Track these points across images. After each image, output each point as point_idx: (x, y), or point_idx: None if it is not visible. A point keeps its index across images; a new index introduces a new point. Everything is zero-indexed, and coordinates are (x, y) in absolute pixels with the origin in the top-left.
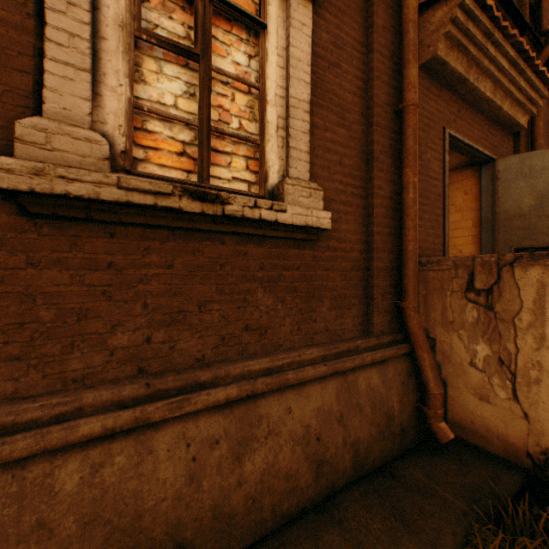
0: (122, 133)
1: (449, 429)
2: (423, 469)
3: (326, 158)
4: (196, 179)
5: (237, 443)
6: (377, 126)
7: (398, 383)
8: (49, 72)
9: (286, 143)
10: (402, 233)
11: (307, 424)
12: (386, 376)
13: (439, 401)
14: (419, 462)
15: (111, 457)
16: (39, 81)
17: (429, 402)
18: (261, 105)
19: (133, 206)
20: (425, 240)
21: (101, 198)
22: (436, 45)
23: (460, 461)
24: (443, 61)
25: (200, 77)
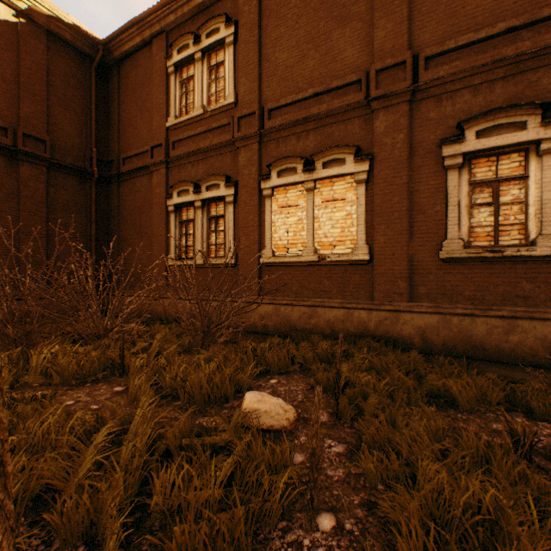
0: (466, 236)
1: None
2: None
3: None
4: (493, 243)
5: (505, 330)
6: None
7: None
8: (448, 228)
9: (540, 220)
10: None
11: (544, 335)
12: None
13: None
14: None
15: (464, 320)
16: (445, 230)
17: None
18: (524, 208)
19: (469, 257)
20: None
21: (461, 257)
22: None
23: None
24: None
25: (493, 210)
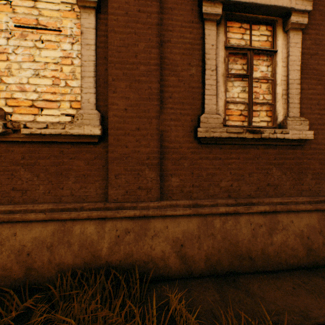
0: (222, 112)
1: None
2: None
3: (308, 103)
4: (244, 124)
5: (269, 228)
6: None
7: None
8: (206, 99)
9: (287, 101)
10: None
11: (301, 229)
12: None
13: None
14: None
15: (227, 221)
16: (202, 102)
17: None
18: (273, 87)
19: (229, 138)
20: None
21: (222, 137)
22: None
23: None
24: None
25: (248, 84)
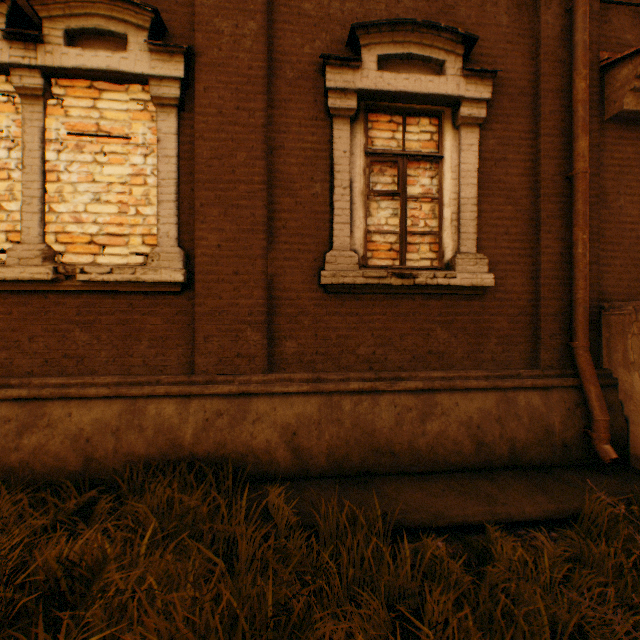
0: (361, 247)
1: (614, 452)
2: (579, 476)
3: (492, 232)
4: (397, 263)
5: (421, 413)
6: (544, 196)
7: (562, 408)
8: (335, 229)
9: (458, 230)
10: (571, 283)
11: (470, 415)
12: (548, 400)
13: (603, 426)
14: (578, 472)
15: (361, 402)
16: (330, 233)
17: (592, 427)
18: (439, 208)
19: (368, 285)
20: (614, 285)
21: (356, 283)
22: (621, 101)
23: (625, 480)
24: (634, 111)
25: (400, 205)
